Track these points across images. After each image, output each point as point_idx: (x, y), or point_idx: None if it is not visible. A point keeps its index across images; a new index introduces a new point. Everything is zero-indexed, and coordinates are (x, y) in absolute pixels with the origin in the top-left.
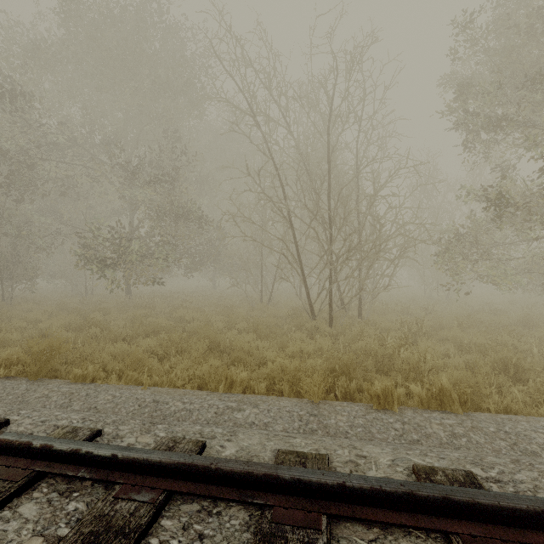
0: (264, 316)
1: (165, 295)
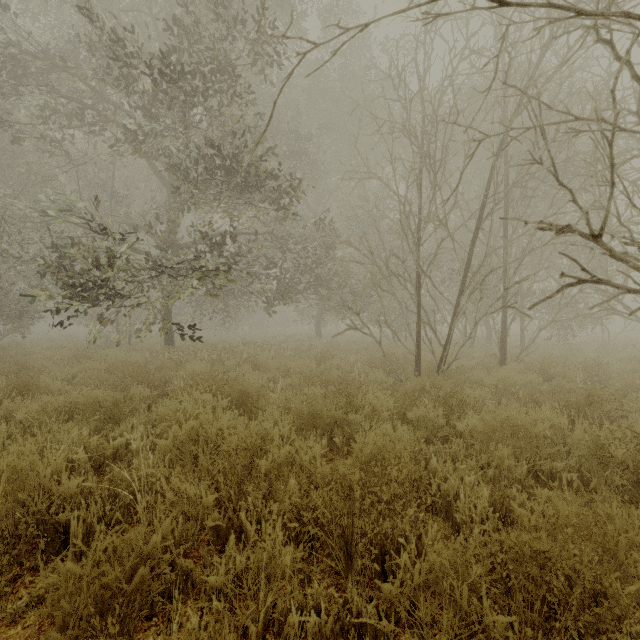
0: (466, 433)
1: (223, 347)
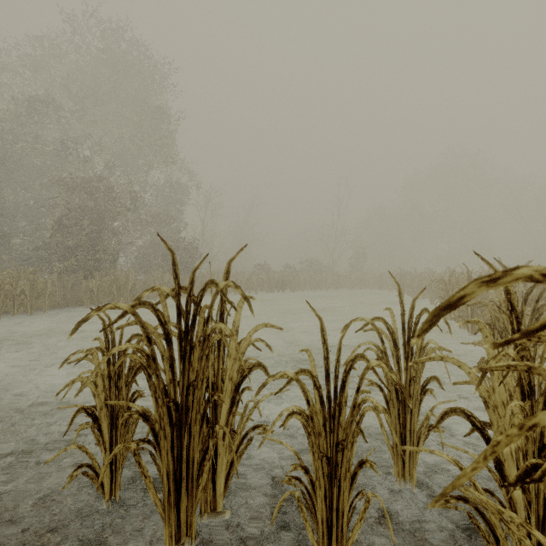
0: None
1: None
